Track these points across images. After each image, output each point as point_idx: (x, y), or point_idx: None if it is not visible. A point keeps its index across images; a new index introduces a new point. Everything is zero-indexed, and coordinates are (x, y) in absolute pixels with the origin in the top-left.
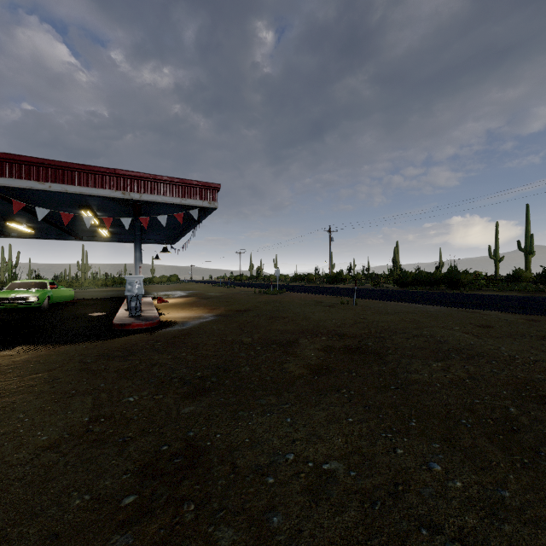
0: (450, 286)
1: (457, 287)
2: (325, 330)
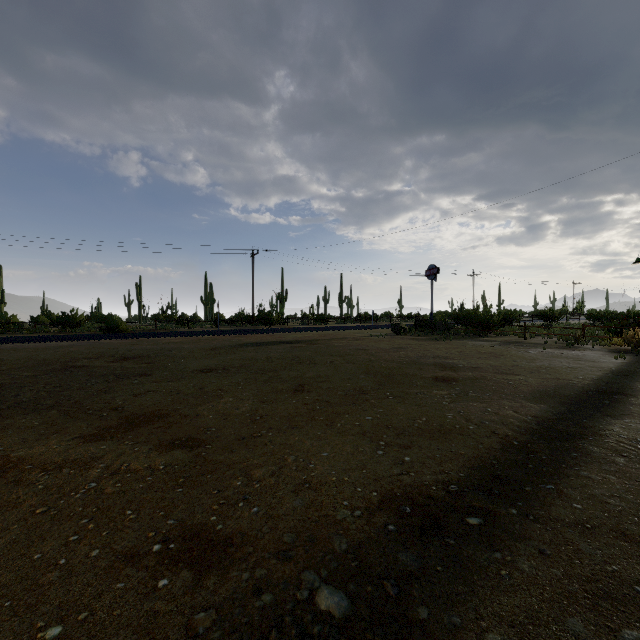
0: None
1: None
2: (65, 359)
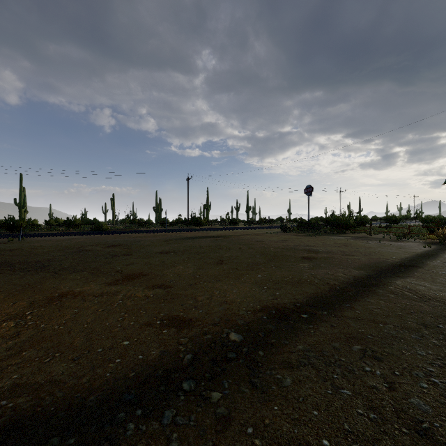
0: (12, 229)
1: (17, 230)
2: (78, 246)
